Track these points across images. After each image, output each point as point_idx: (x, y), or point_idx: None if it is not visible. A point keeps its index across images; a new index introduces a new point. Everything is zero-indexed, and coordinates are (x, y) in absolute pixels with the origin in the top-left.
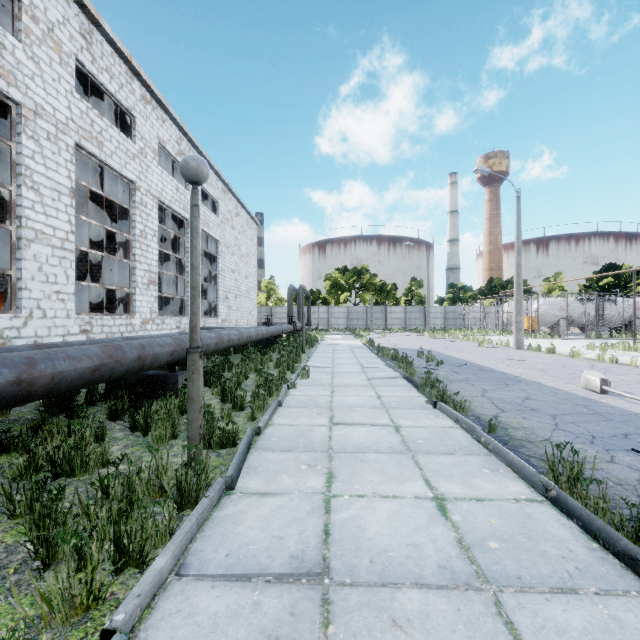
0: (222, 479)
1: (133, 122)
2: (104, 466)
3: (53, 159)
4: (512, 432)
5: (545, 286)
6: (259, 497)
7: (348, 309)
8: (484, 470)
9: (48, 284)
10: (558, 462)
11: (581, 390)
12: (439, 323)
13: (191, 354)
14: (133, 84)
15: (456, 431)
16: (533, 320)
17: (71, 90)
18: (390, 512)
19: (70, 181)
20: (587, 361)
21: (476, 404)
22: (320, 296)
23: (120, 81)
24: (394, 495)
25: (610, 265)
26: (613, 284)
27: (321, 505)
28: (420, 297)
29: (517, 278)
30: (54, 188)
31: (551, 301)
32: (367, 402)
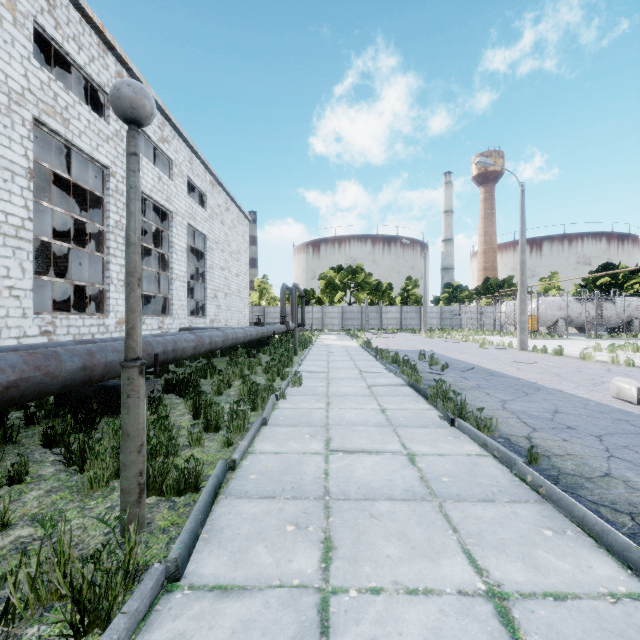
0: (160, 566)
1: (107, 101)
2: None
3: (4, 133)
4: (558, 462)
5: (541, 286)
6: (216, 599)
7: (343, 309)
8: (545, 532)
9: None
10: None
11: (613, 400)
12: (435, 323)
13: (126, 369)
14: (107, 58)
15: (487, 461)
16: (532, 320)
17: (28, 56)
18: (426, 630)
19: (27, 160)
20: (601, 364)
21: (499, 420)
22: (314, 295)
23: (91, 53)
24: (426, 588)
25: (606, 265)
26: (610, 284)
27: (314, 621)
28: (416, 297)
29: (521, 276)
30: (6, 167)
31: (549, 301)
32: (370, 418)
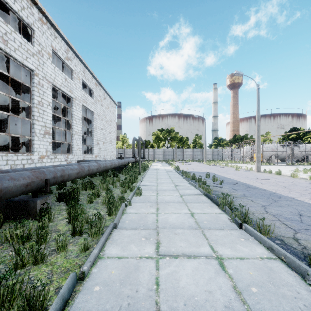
0: None
1: (33, 33)
2: None
3: None
4: None
5: (262, 138)
6: None
7: (164, 150)
8: None
9: None
10: None
11: None
12: (210, 157)
13: None
14: (32, 9)
15: (278, 266)
16: None
17: None
18: None
19: None
20: (304, 180)
21: (268, 222)
22: (150, 143)
23: (22, 4)
24: None
25: (294, 128)
26: (296, 138)
27: None
28: (200, 144)
29: (257, 133)
30: None
31: (267, 146)
32: (185, 221)
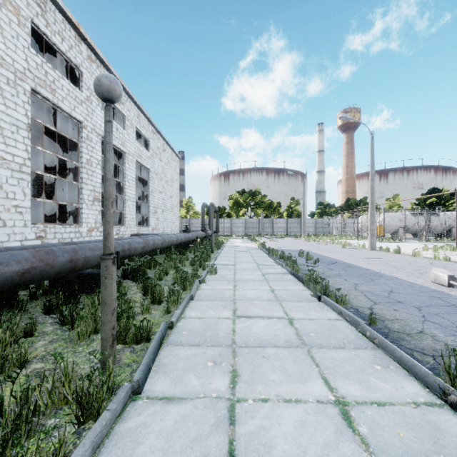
0: (128, 384)
1: (81, 76)
2: (21, 366)
3: (12, 100)
4: (389, 324)
5: (387, 204)
6: (164, 404)
7: (245, 220)
8: (376, 366)
9: (8, 200)
10: (439, 356)
11: (431, 284)
12: (311, 231)
13: (104, 260)
14: (81, 46)
15: (341, 323)
16: (380, 228)
17: (28, 46)
18: (295, 422)
19: (27, 118)
20: (426, 259)
21: (352, 297)
22: (225, 211)
23: (70, 43)
24: (297, 399)
25: (433, 189)
26: (436, 202)
27: (226, 416)
28: (297, 212)
29: (371, 197)
30: (13, 123)
31: (392, 215)
32: (263, 295)
